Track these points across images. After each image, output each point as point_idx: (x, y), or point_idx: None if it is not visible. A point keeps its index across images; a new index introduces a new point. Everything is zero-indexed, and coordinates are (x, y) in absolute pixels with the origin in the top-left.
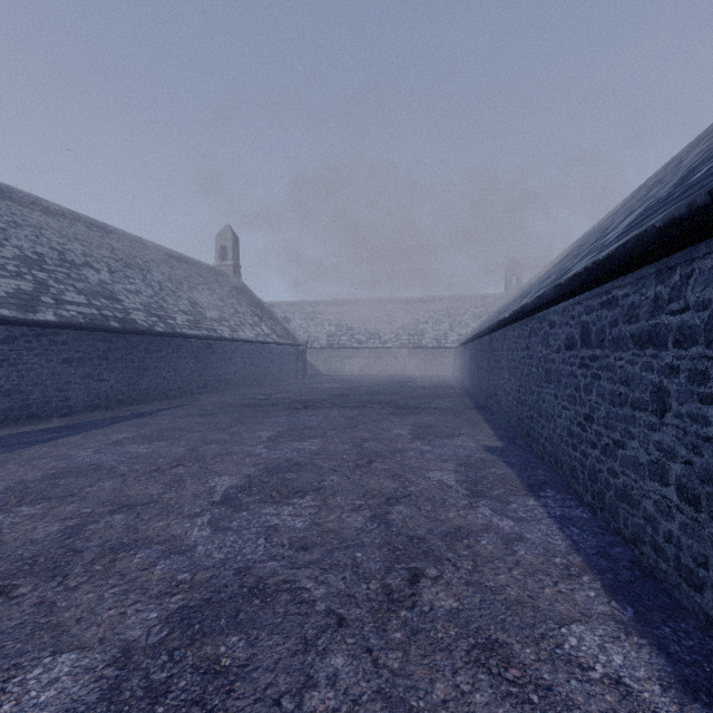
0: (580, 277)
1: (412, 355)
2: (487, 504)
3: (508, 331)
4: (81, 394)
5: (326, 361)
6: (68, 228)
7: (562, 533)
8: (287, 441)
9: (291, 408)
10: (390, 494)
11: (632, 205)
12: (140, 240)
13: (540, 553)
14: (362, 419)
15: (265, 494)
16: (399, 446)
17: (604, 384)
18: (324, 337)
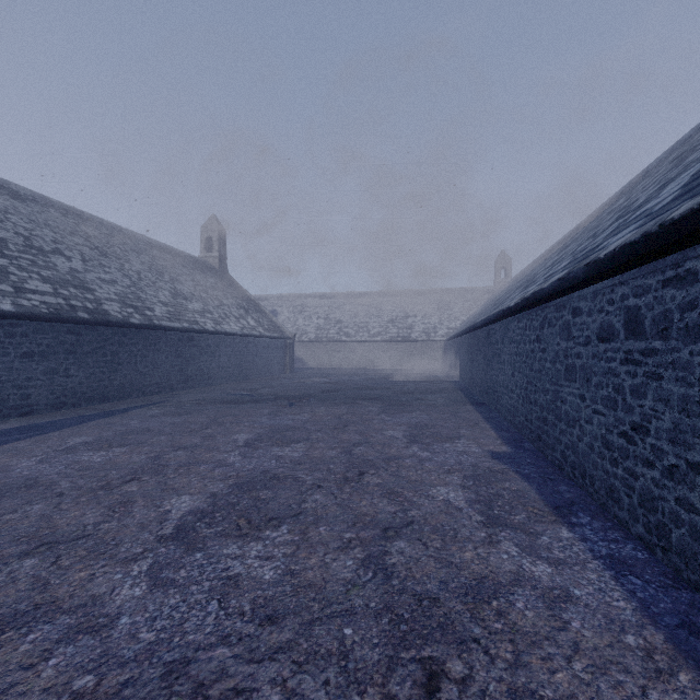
0: (634, 248)
1: (401, 349)
2: (510, 536)
3: (511, 322)
4: (45, 391)
5: (315, 355)
6: (39, 214)
7: (620, 586)
8: (267, 446)
9: (275, 405)
10: (387, 521)
11: (658, 178)
12: (120, 228)
13: (602, 625)
14: (351, 418)
15: (230, 522)
16: (393, 452)
17: (669, 387)
18: (312, 330)
